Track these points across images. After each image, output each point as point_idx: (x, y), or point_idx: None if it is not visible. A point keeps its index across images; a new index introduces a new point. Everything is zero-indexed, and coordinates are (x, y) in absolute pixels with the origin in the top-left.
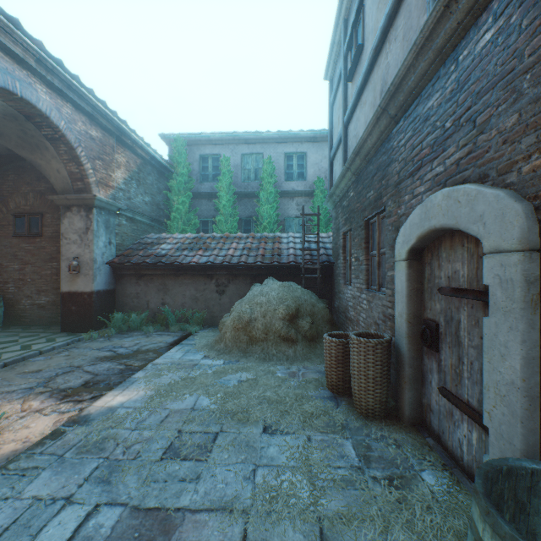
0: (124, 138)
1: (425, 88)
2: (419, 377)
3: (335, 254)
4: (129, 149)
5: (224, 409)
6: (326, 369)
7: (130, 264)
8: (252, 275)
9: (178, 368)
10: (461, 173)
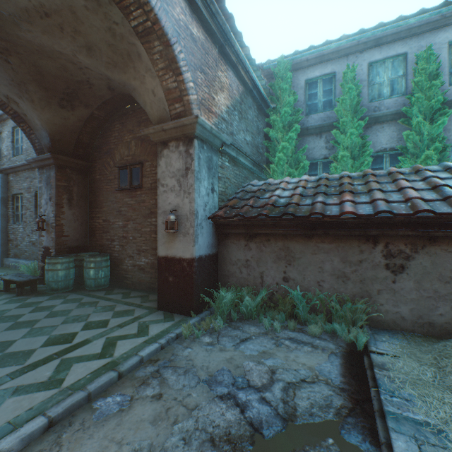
0: (227, 49)
1: None
2: None
3: None
4: (231, 69)
5: None
6: None
7: (238, 218)
8: None
9: None
10: None
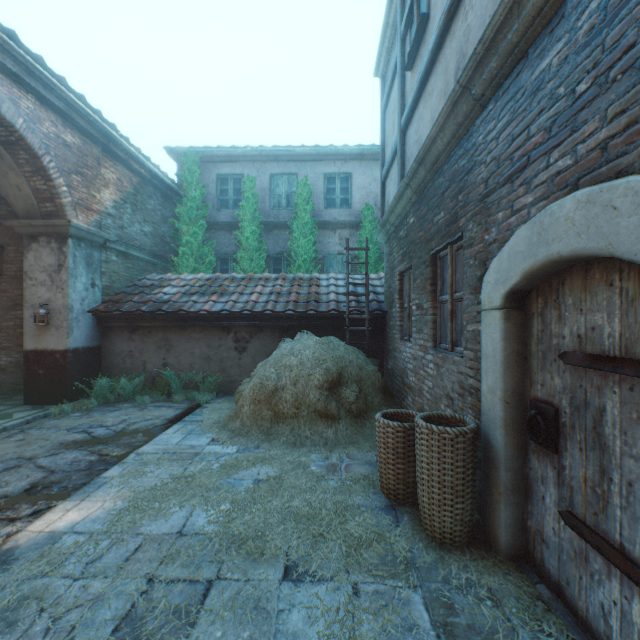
0: (114, 147)
1: (535, 41)
2: (522, 485)
3: (388, 301)
4: (122, 162)
5: (227, 533)
6: (380, 465)
7: (120, 312)
8: (281, 327)
9: (172, 459)
10: (613, 162)
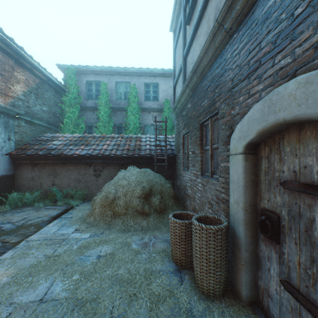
0: (23, 61)
1: None
2: (254, 259)
3: (177, 149)
4: (28, 70)
5: (74, 298)
6: (171, 245)
7: (26, 155)
8: (120, 163)
9: (48, 244)
10: None
